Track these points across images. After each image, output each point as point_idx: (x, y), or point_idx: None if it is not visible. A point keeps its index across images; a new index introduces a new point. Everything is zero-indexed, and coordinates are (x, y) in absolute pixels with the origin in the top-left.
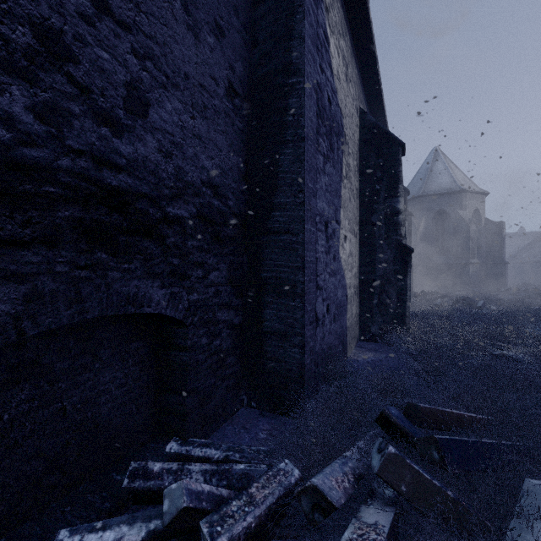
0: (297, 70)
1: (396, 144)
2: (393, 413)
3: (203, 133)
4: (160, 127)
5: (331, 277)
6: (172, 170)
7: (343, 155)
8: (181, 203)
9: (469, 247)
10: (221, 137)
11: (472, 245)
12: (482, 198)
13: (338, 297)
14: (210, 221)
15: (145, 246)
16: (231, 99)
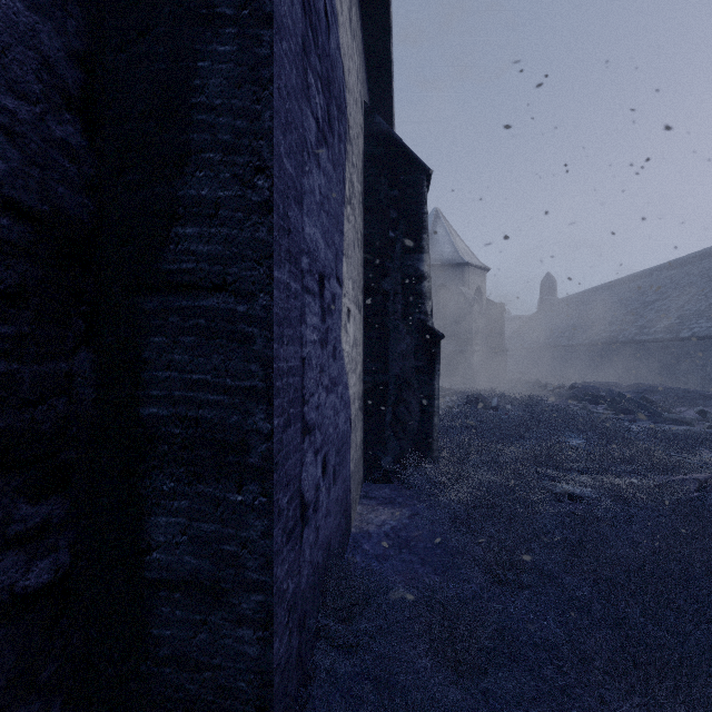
0: None
1: (418, 169)
2: None
3: None
4: None
5: (330, 394)
6: None
7: (346, 159)
8: None
9: (473, 331)
10: None
11: (476, 329)
12: (483, 274)
13: (340, 429)
14: None
15: None
16: None
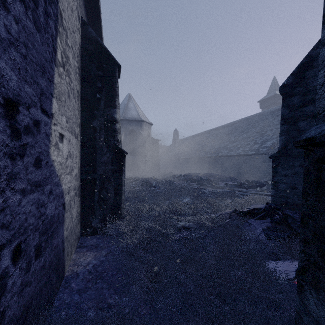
0: None
1: (113, 63)
2: None
3: None
4: None
5: (30, 194)
6: None
7: (58, 35)
8: None
9: (146, 151)
10: None
11: (147, 150)
12: (150, 126)
13: (48, 215)
14: None
15: None
16: None
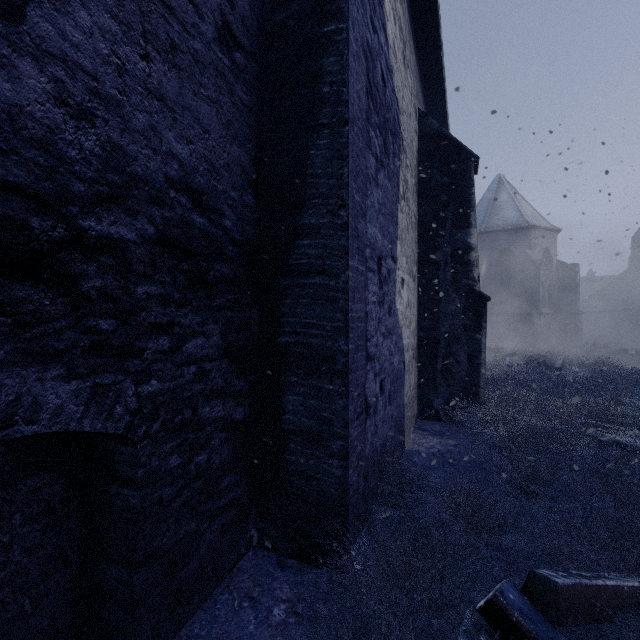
0: (336, 11)
1: (466, 157)
2: (513, 603)
3: (169, 92)
4: (59, 52)
5: (386, 339)
6: (96, 147)
7: (400, 166)
8: (118, 213)
9: (539, 293)
10: (207, 108)
11: (543, 291)
12: (553, 235)
13: (394, 367)
14: (187, 250)
15: (19, 296)
16: (227, 49)
